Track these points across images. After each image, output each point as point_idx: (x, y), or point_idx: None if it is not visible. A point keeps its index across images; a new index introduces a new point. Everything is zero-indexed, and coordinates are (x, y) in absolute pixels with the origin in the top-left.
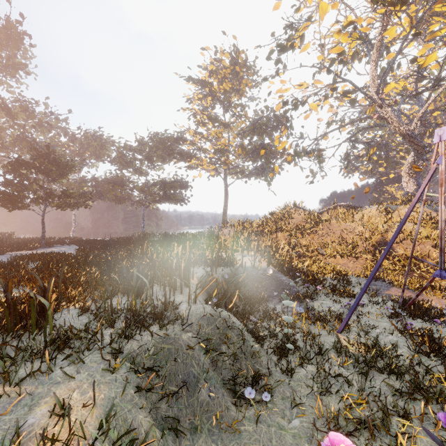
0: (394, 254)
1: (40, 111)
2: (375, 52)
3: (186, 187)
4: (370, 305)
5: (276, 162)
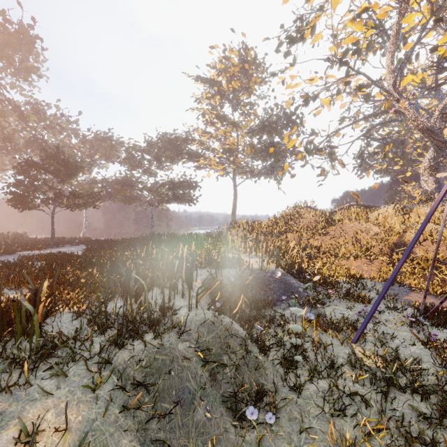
0: (413, 256)
1: (52, 114)
2: (391, 43)
3: (194, 187)
4: (387, 312)
5: (286, 161)
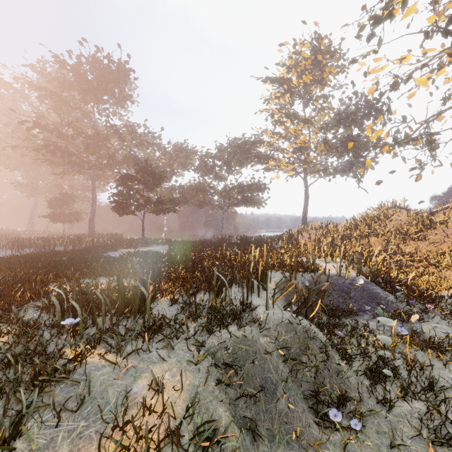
0: None
1: (141, 132)
2: None
3: (263, 190)
4: None
5: (368, 155)
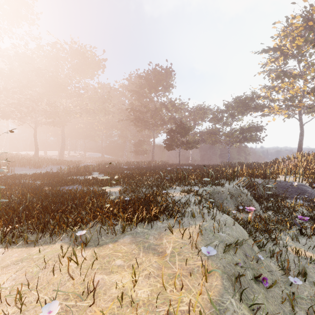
0: None
1: (177, 103)
2: None
3: (260, 130)
4: None
5: None
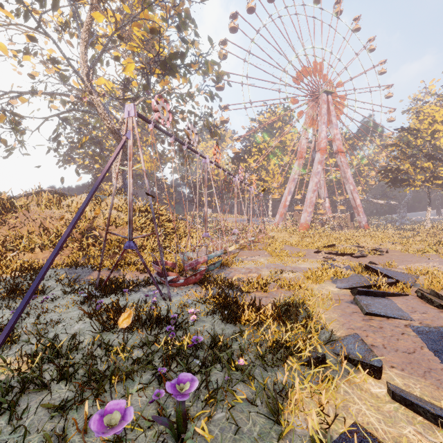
0: (101, 239)
1: None
2: (85, 31)
3: None
4: (63, 296)
5: None
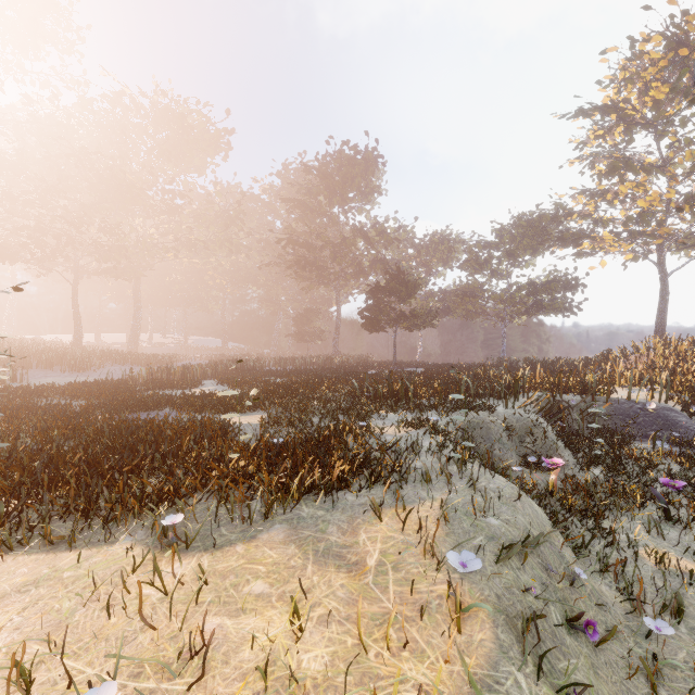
0: None
1: (390, 228)
2: None
3: (573, 288)
4: None
5: None
